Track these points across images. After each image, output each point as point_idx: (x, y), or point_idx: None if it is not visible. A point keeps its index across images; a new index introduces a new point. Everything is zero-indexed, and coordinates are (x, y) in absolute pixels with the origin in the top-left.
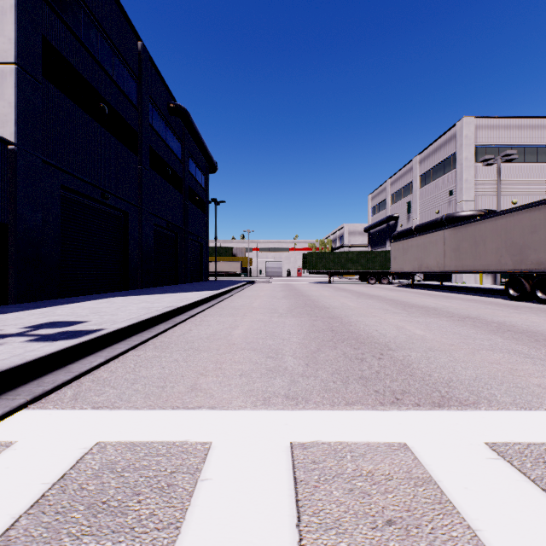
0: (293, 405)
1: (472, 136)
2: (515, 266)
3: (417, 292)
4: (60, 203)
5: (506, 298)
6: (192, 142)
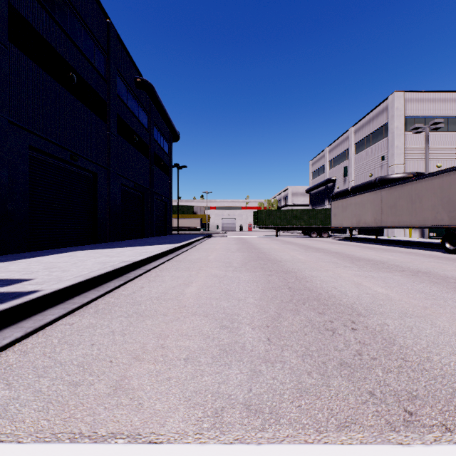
0: (258, 430)
1: (402, 108)
2: (452, 222)
3: (356, 245)
4: (28, 162)
5: (440, 251)
6: (157, 113)
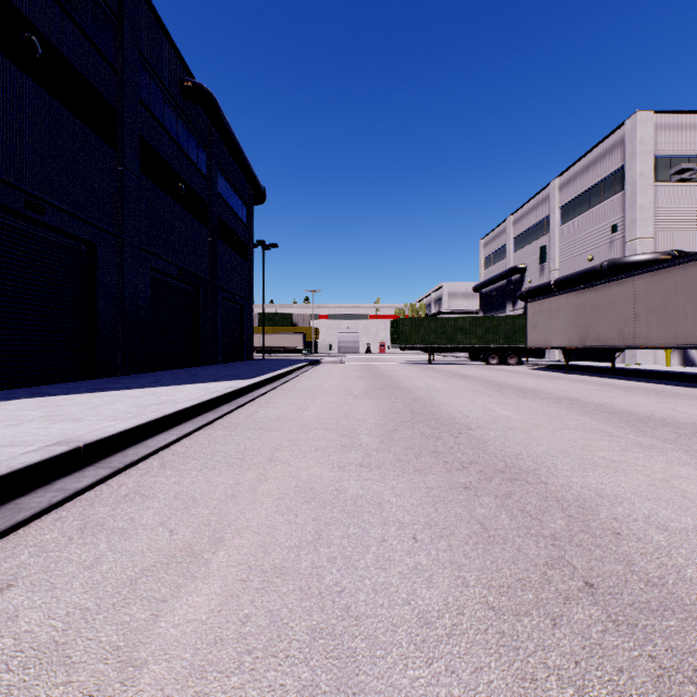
0: None
1: (650, 141)
2: None
3: (585, 380)
4: None
5: None
6: (225, 152)
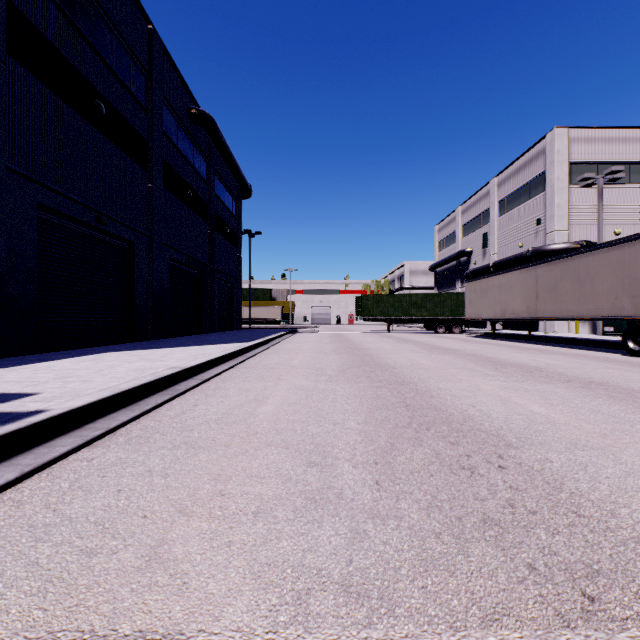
0: (362, 626)
1: (565, 152)
2: (637, 311)
3: (501, 344)
4: (35, 227)
5: (620, 352)
6: (220, 159)
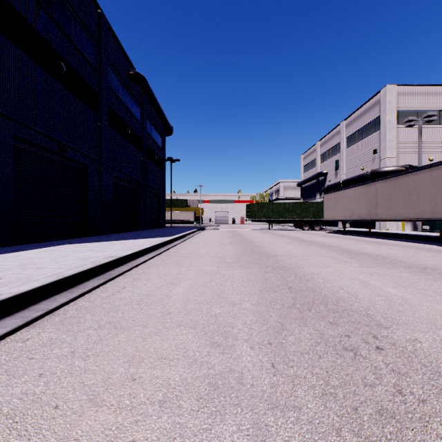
0: None
1: (394, 102)
2: None
3: (350, 238)
4: (12, 152)
5: (438, 244)
6: (150, 107)
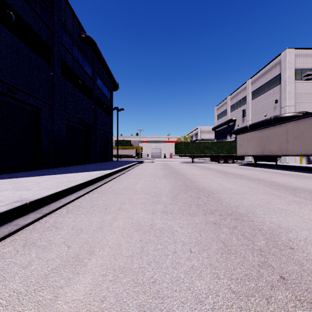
0: None
1: (292, 62)
2: None
3: (264, 170)
4: None
5: None
6: (100, 67)
